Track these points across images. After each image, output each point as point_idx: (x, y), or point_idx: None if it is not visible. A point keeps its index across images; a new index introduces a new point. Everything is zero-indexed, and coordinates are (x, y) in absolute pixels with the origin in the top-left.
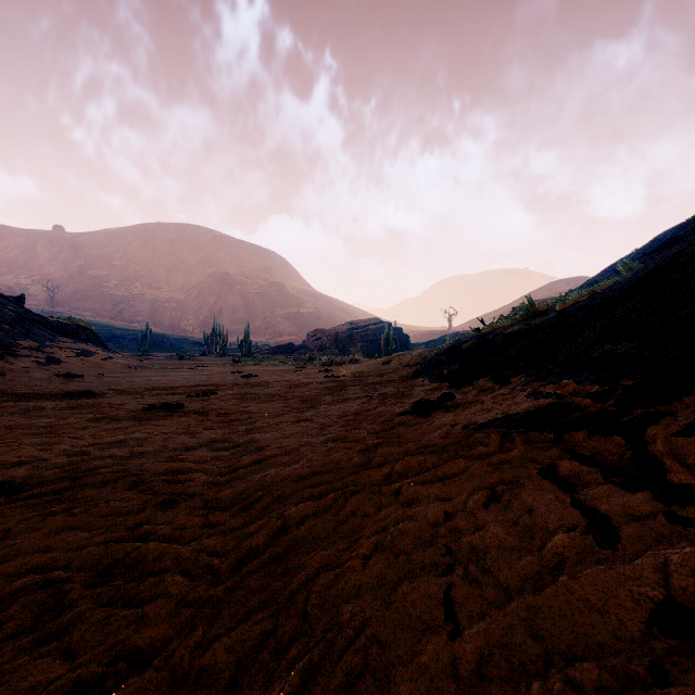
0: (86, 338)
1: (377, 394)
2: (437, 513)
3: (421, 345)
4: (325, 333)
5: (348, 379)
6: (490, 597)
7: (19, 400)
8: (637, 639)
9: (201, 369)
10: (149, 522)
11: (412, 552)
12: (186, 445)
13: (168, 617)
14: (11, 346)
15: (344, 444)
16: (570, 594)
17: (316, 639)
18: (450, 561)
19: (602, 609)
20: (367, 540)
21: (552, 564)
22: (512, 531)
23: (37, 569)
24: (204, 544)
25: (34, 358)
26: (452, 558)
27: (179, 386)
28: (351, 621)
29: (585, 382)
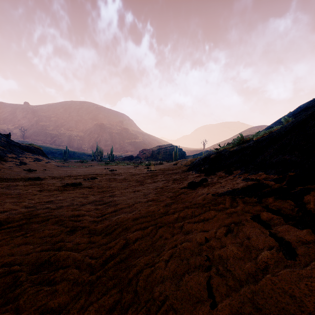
0: (38, 153)
1: (171, 179)
2: (201, 238)
3: (191, 156)
4: (147, 151)
5: (157, 172)
6: (231, 285)
7: (6, 181)
8: (313, 312)
9: (90, 167)
10: (62, 241)
11: (189, 258)
12: (82, 203)
13: (68, 291)
14: (3, 157)
15: (156, 202)
16: (273, 285)
17: (141, 305)
18: (209, 264)
19: (291, 294)
20: (167, 251)
21: (262, 267)
22: (240, 249)
23: (6, 265)
24: (88, 252)
25: (14, 162)
26: (210, 262)
27: (80, 175)
28: (159, 296)
29: (270, 173)
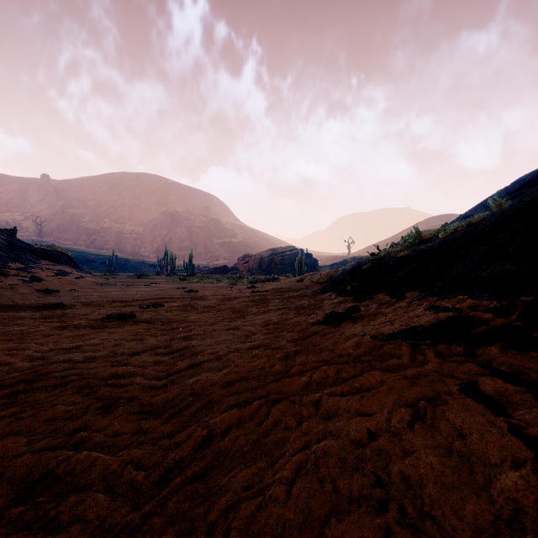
0: (63, 261)
1: (293, 306)
2: (360, 431)
3: (327, 267)
4: (252, 258)
5: (269, 294)
6: None
7: (3, 311)
8: None
9: (154, 286)
10: (86, 428)
11: (337, 477)
12: (132, 351)
13: None
14: (2, 268)
15: (267, 351)
16: None
17: None
18: (381, 496)
19: None
20: (290, 459)
21: (507, 512)
22: (448, 462)
23: None
24: (132, 454)
25: (20, 277)
26: (383, 491)
27: (134, 299)
28: None
29: (481, 298)
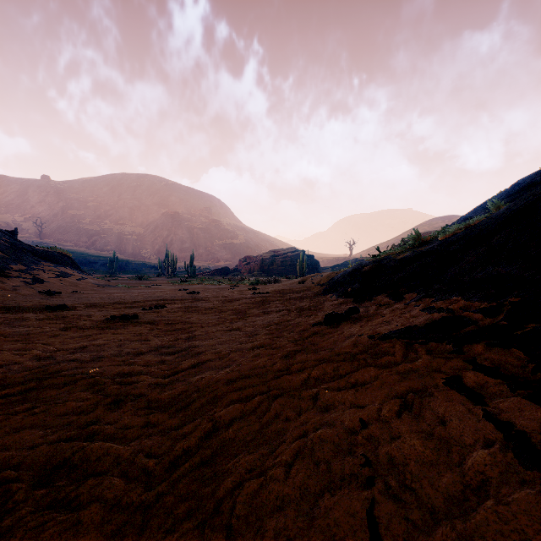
0: (65, 263)
1: (294, 308)
2: (353, 420)
3: (328, 269)
4: (253, 259)
5: (271, 295)
6: (415, 520)
7: (7, 312)
8: None
9: (155, 287)
10: (98, 421)
11: (331, 460)
12: (137, 351)
13: (101, 523)
14: (4, 269)
15: (268, 351)
16: (503, 523)
17: None
18: (369, 474)
19: None
20: (289, 445)
21: (475, 483)
22: (428, 444)
23: None
24: (143, 444)
25: (22, 279)
26: (371, 470)
27: (137, 300)
28: (274, 540)
29: (473, 299)
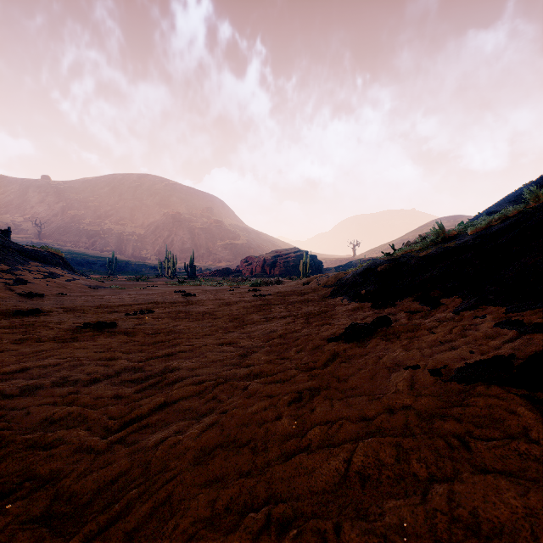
0: (55, 263)
1: (301, 313)
2: None
3: (332, 269)
4: (255, 260)
5: (273, 298)
6: None
7: None
8: None
9: (150, 289)
10: None
11: None
12: (90, 377)
13: None
14: None
15: (269, 386)
16: None
17: None
18: None
19: None
20: None
21: None
22: None
23: None
24: None
25: (2, 280)
26: None
27: (123, 304)
28: None
29: None
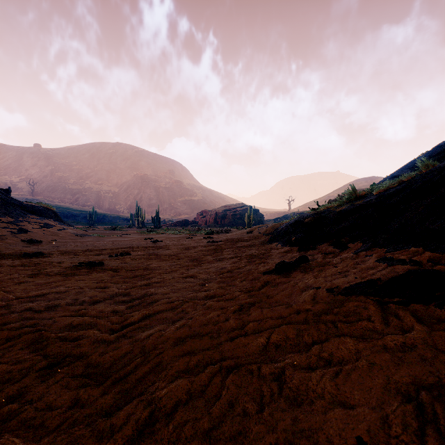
0: (48, 215)
1: (244, 255)
2: (346, 439)
3: (271, 221)
4: (208, 213)
5: (223, 243)
6: None
7: None
8: None
9: (125, 236)
10: (20, 396)
11: None
12: (92, 299)
13: None
14: None
15: (221, 302)
16: None
17: None
18: None
19: None
20: None
21: None
22: None
23: None
24: (57, 444)
25: (9, 229)
26: None
27: (106, 248)
28: None
29: (440, 250)
